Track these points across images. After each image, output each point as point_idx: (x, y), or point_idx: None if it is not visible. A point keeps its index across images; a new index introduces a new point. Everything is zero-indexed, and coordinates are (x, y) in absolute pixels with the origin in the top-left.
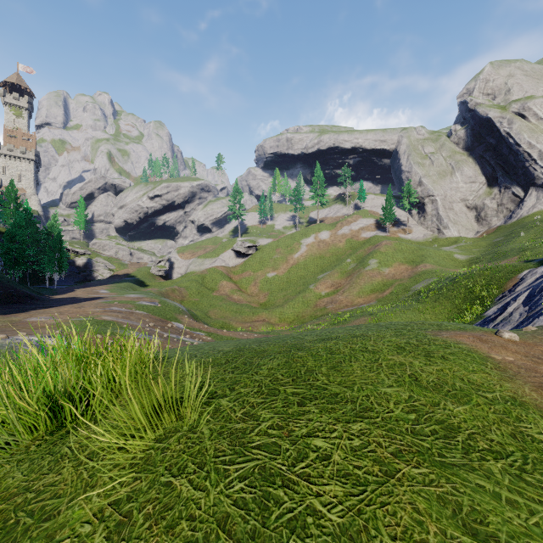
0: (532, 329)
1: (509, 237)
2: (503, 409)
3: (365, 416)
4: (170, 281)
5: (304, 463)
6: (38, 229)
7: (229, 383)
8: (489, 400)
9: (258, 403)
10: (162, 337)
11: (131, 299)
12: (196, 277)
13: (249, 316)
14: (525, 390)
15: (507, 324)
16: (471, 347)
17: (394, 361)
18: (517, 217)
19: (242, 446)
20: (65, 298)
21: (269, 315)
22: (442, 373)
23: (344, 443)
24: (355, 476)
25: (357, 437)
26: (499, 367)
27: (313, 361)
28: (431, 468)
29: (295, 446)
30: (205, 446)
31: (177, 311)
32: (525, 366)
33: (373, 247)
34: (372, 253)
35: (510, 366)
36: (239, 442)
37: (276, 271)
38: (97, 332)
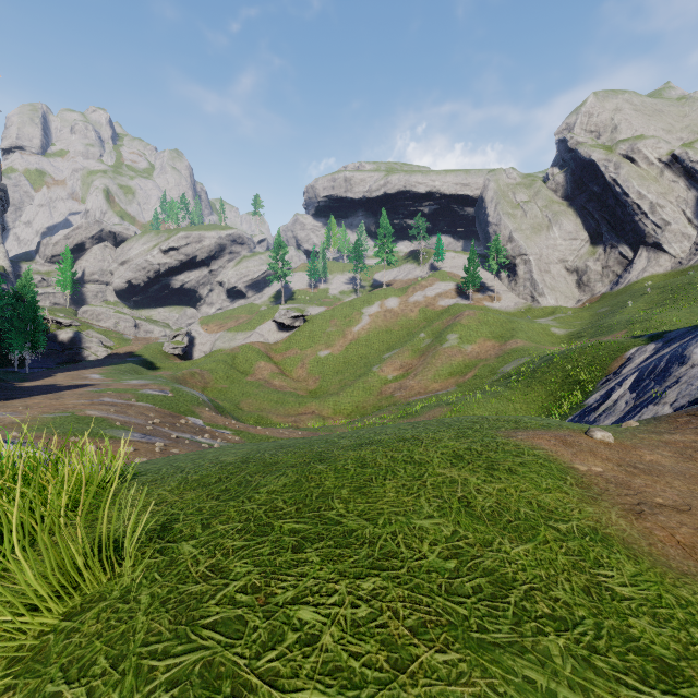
0: (633, 425)
1: (615, 308)
2: (579, 547)
3: (384, 566)
4: (189, 362)
5: (275, 652)
6: (4, 291)
7: (206, 515)
8: (562, 533)
9: (236, 548)
10: (169, 438)
11: (133, 386)
12: (224, 356)
13: (294, 408)
14: (611, 517)
15: (611, 415)
16: (550, 454)
17: (444, 477)
18: (624, 283)
19: (190, 624)
20: (39, 385)
21: (320, 405)
22: (505, 494)
23: (344, 613)
24: (349, 671)
25: (366, 602)
26: (582, 483)
27: (334, 478)
28: (463, 652)
29: (269, 622)
30: (135, 625)
31: (196, 402)
32: (616, 479)
33: (453, 318)
34: (451, 326)
35: (596, 481)
36: (188, 617)
37: (330, 348)
38: (75, 433)
